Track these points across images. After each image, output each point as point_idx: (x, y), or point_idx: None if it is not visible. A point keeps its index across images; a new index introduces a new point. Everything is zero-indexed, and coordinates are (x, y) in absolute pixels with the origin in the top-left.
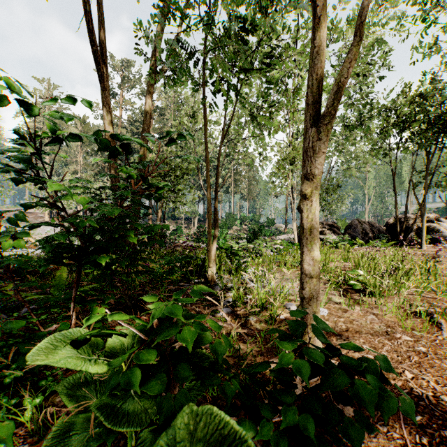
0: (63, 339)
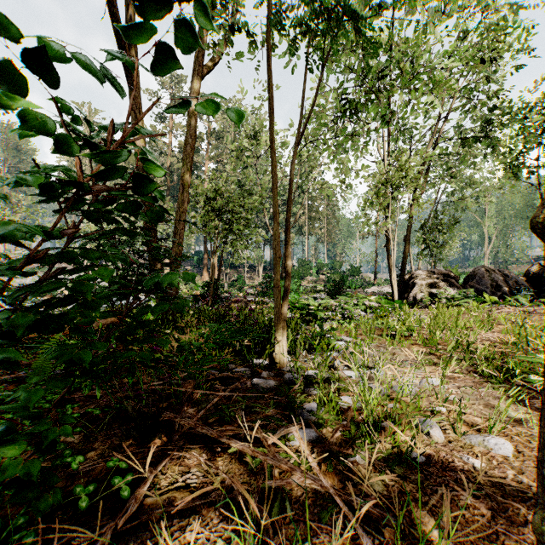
0: None
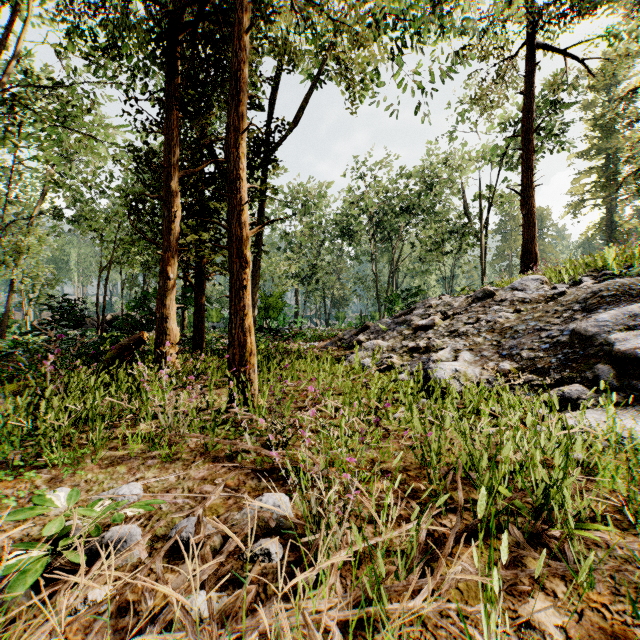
0: None
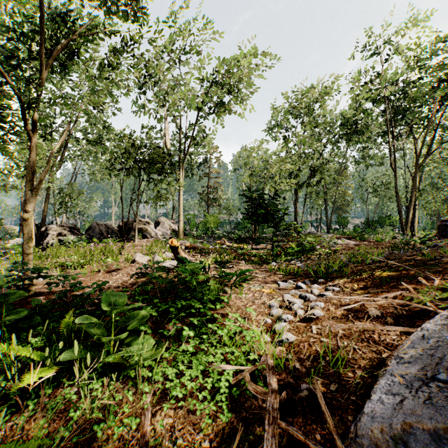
0: None
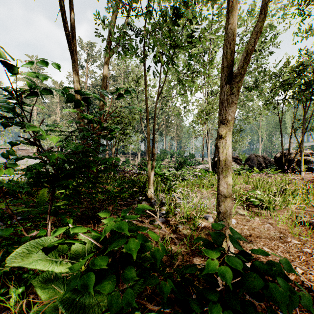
0: (37, 246)
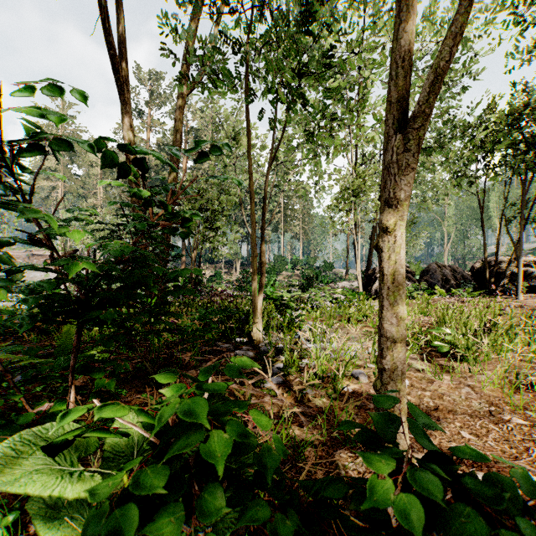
0: (33, 441)
